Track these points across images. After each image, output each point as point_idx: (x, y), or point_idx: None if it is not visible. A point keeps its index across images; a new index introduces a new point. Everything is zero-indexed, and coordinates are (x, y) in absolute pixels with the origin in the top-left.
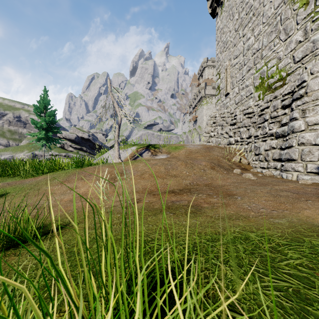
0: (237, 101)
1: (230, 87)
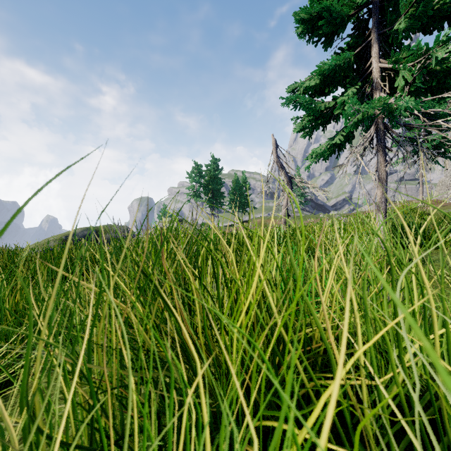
0: (449, 175)
1: (447, 166)
